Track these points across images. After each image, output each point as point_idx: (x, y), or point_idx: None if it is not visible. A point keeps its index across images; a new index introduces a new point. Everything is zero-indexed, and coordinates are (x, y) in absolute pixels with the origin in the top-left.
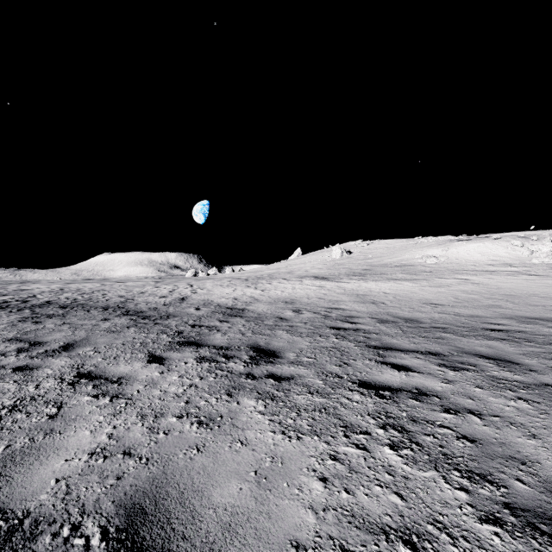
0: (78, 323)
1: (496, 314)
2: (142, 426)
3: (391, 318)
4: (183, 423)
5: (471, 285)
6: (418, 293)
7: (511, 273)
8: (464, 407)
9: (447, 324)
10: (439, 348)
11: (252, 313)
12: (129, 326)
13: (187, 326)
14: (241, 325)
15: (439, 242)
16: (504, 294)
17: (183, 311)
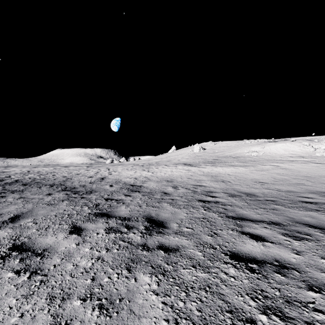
0: (30, 197)
1: (303, 190)
2: (48, 313)
3: (236, 193)
4: (85, 309)
5: (281, 170)
6: (250, 175)
7: (304, 162)
8: (323, 283)
9: (275, 198)
10: (277, 218)
11: (146, 189)
12: (64, 200)
13: (103, 199)
14: (139, 199)
15: (258, 143)
16: (304, 176)
17: (101, 188)
